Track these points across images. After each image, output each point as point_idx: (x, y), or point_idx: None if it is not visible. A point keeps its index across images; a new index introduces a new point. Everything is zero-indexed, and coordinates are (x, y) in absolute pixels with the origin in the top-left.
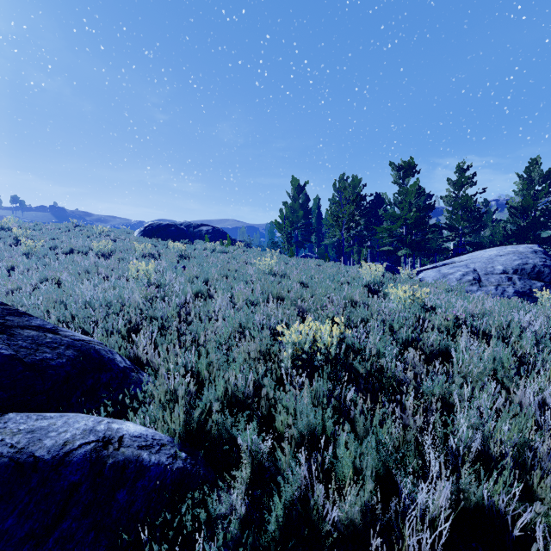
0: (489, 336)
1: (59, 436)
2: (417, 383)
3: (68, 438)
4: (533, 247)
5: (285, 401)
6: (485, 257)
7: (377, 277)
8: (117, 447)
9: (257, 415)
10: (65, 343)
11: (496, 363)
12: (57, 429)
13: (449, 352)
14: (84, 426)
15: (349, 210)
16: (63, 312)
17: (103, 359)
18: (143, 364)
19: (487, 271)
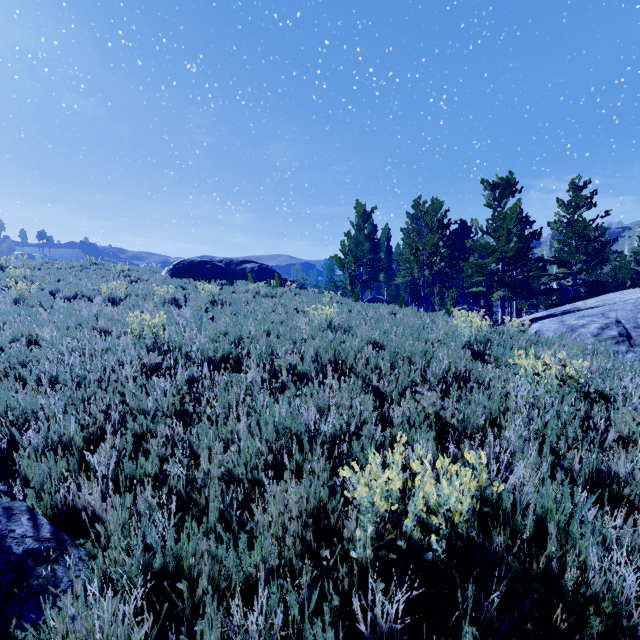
0: None
1: None
2: None
3: None
4: None
5: None
6: (629, 303)
7: (481, 333)
8: None
9: None
10: None
11: None
12: None
13: None
14: None
15: (433, 240)
16: None
17: None
18: (83, 526)
19: (638, 323)
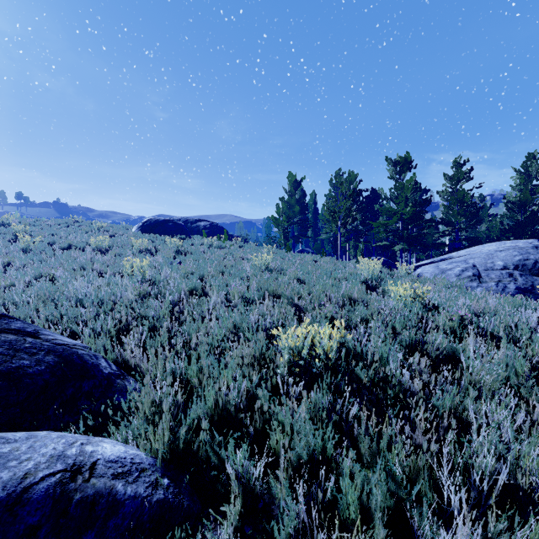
0: (497, 337)
1: (20, 465)
2: (426, 394)
3: (30, 469)
4: (533, 242)
5: (281, 416)
6: (484, 253)
7: (375, 273)
8: (87, 477)
9: (250, 431)
10: (45, 348)
11: (509, 370)
12: (19, 456)
13: (457, 356)
14: (52, 451)
15: (346, 205)
16: (51, 311)
17: (86, 365)
18: (130, 369)
19: (487, 267)
